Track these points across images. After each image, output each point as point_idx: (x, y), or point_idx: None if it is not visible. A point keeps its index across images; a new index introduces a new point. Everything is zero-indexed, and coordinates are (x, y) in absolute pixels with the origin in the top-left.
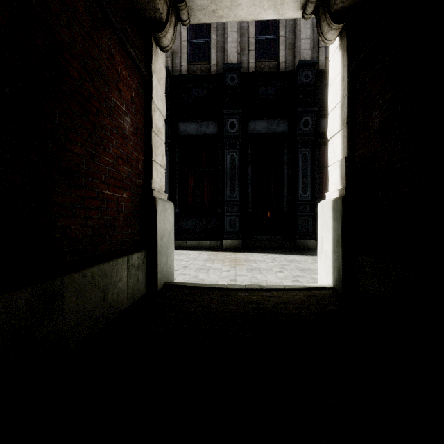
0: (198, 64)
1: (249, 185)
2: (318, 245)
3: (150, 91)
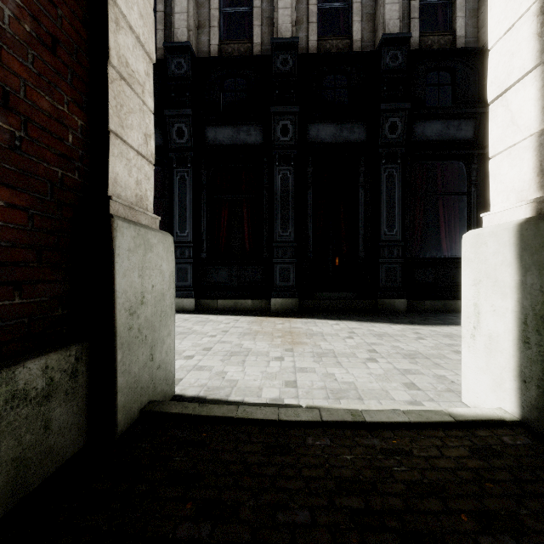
0: (235, 44)
1: (309, 219)
2: (463, 321)
3: None
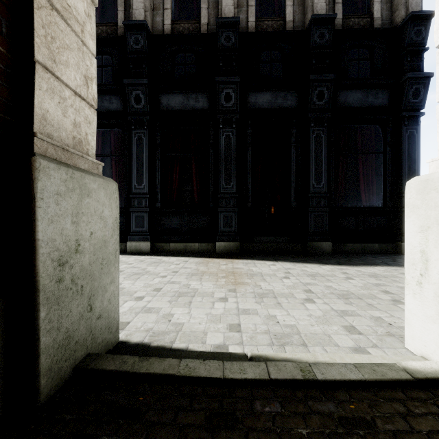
0: (185, 24)
1: (248, 173)
2: (408, 267)
3: None
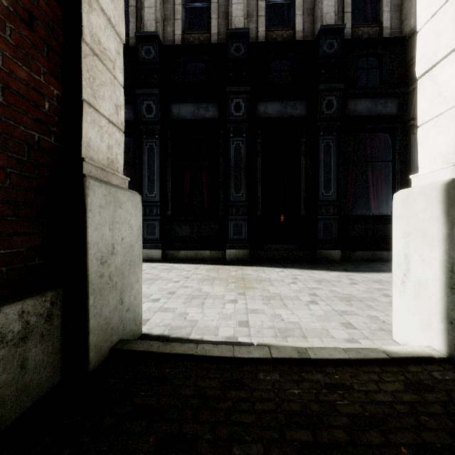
0: (196, 34)
1: (258, 182)
2: (394, 269)
3: None
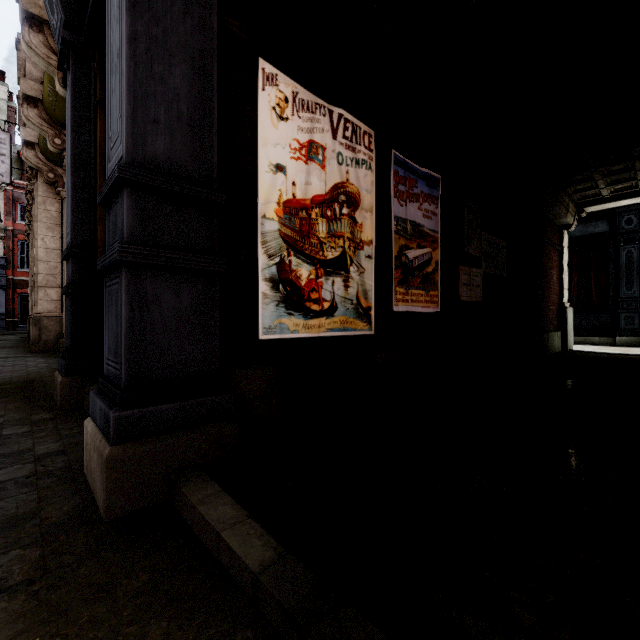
0: None
1: None
2: None
3: (562, 256)
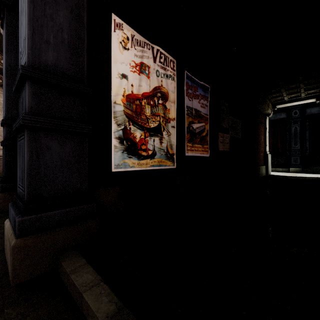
0: None
1: (306, 141)
2: None
3: (266, 129)
